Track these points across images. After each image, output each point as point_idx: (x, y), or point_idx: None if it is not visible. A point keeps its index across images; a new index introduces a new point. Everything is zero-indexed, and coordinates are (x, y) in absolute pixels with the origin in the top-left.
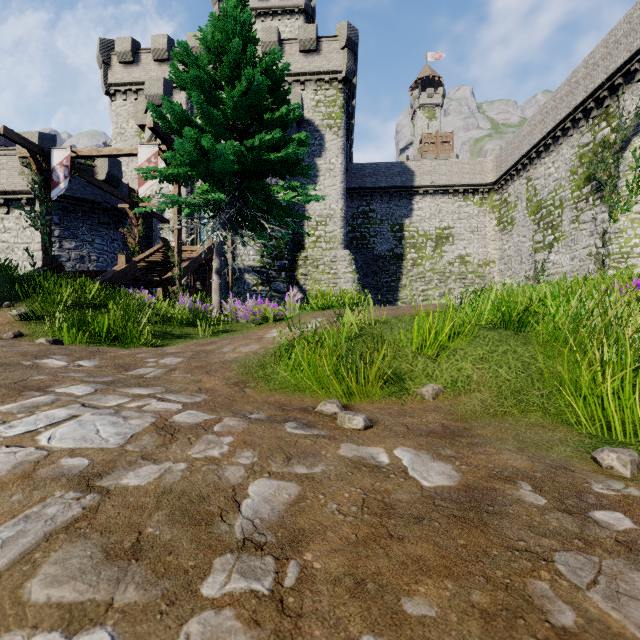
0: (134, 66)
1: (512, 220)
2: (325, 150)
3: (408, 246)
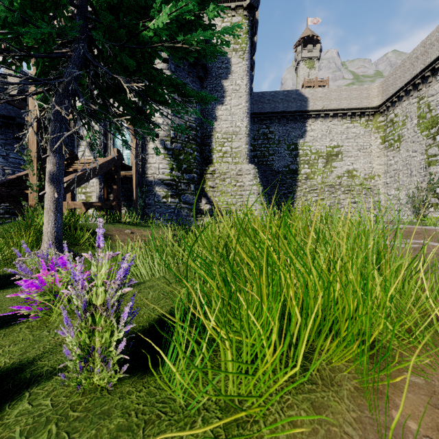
0: None
1: (399, 137)
2: (231, 72)
3: (302, 162)
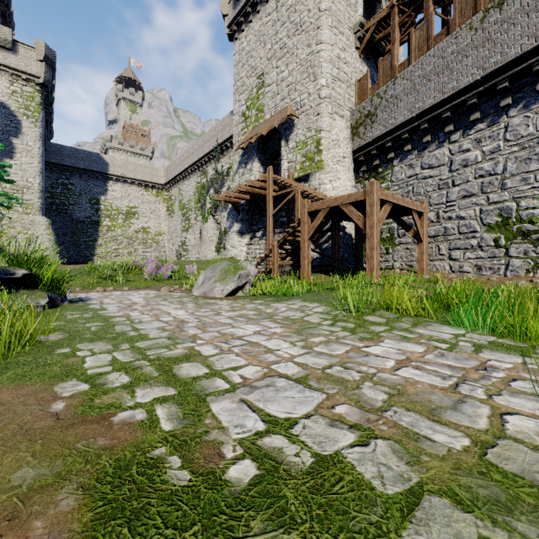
0: None
1: (173, 210)
2: (22, 133)
3: (104, 216)
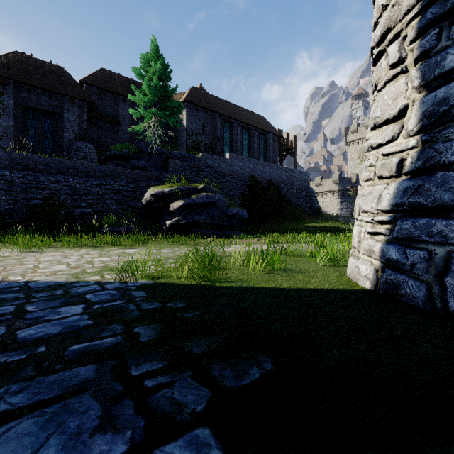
0: (357, 133)
1: None
2: None
3: None
